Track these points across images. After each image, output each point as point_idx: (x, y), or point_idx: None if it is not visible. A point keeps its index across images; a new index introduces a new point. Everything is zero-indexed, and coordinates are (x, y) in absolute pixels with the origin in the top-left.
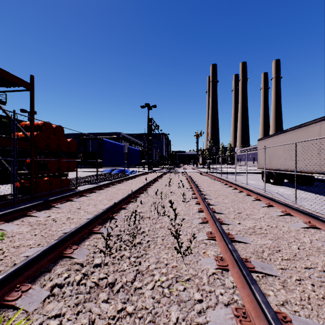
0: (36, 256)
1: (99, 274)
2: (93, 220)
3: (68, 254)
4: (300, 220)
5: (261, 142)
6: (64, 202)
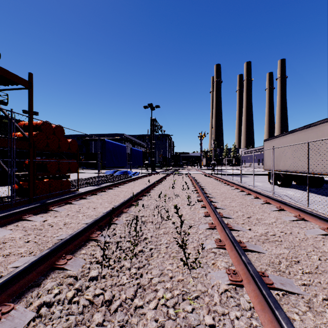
0: (22, 269)
1: (94, 290)
2: (91, 225)
3: (61, 265)
4: (316, 225)
5: (268, 143)
6: (62, 205)
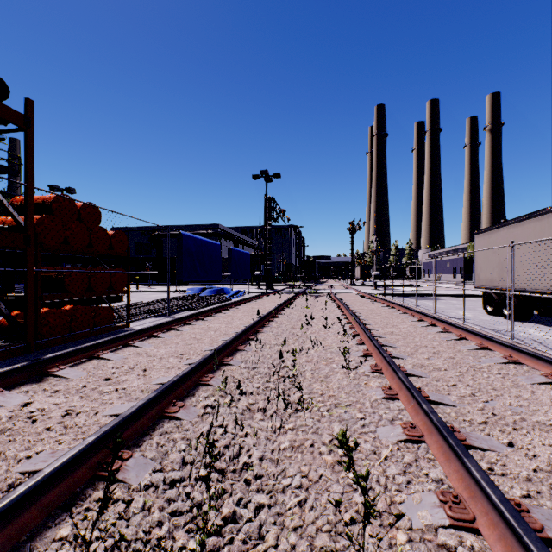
0: None
1: None
2: (107, 434)
3: None
4: None
5: (483, 238)
6: (82, 362)
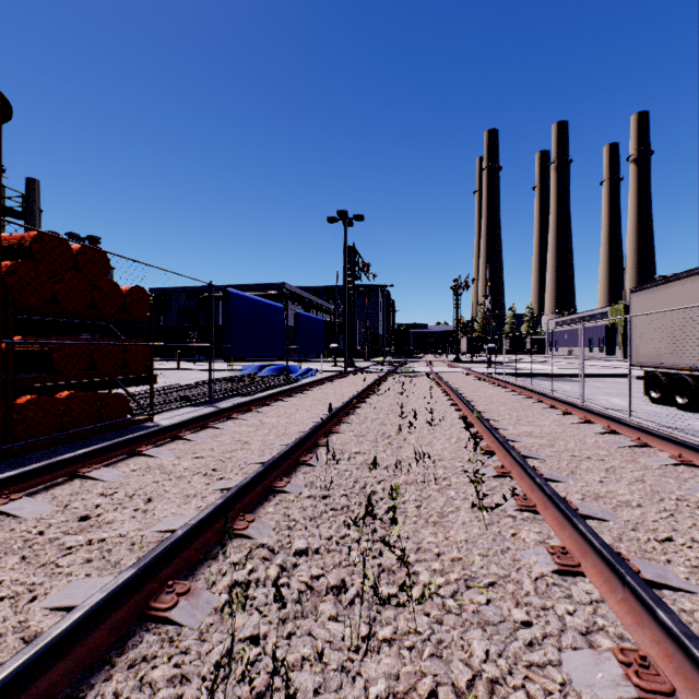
0: None
1: None
2: None
3: None
4: None
5: (644, 297)
6: (55, 485)
